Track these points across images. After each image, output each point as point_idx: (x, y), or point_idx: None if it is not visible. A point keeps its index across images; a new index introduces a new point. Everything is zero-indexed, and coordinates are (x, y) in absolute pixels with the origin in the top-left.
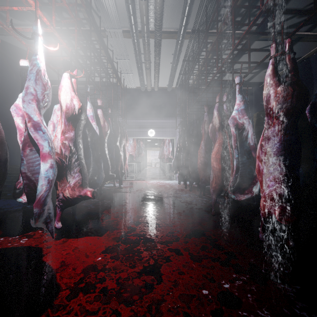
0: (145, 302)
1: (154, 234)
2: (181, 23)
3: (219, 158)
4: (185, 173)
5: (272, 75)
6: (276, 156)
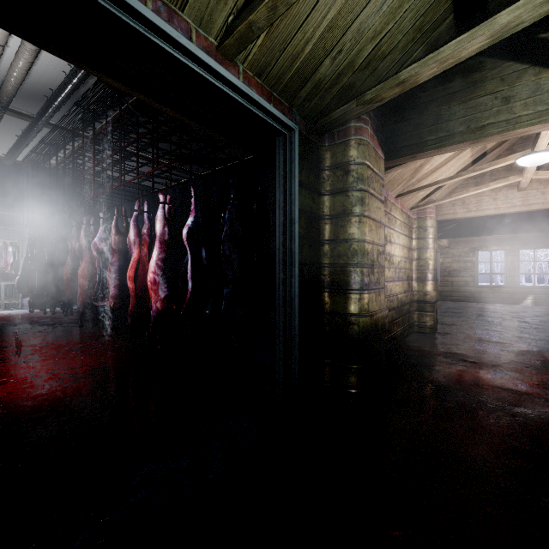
0: (24, 357)
1: (14, 343)
2: (39, 116)
3: (86, 274)
4: (45, 293)
5: (114, 227)
6: (116, 273)
